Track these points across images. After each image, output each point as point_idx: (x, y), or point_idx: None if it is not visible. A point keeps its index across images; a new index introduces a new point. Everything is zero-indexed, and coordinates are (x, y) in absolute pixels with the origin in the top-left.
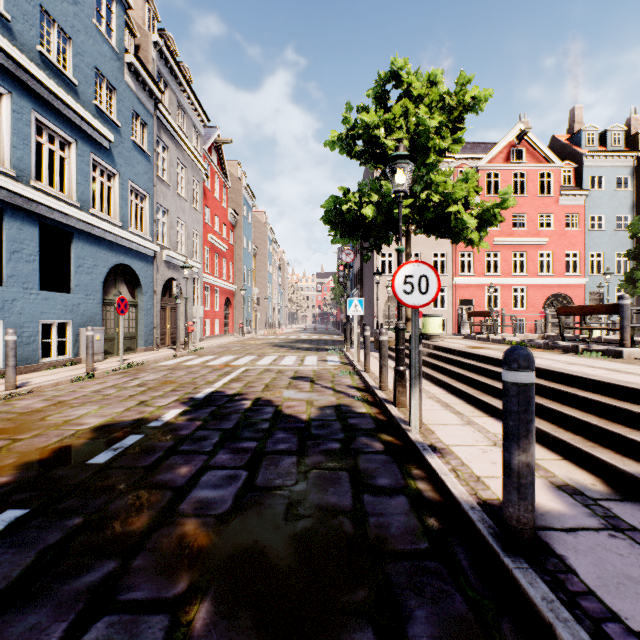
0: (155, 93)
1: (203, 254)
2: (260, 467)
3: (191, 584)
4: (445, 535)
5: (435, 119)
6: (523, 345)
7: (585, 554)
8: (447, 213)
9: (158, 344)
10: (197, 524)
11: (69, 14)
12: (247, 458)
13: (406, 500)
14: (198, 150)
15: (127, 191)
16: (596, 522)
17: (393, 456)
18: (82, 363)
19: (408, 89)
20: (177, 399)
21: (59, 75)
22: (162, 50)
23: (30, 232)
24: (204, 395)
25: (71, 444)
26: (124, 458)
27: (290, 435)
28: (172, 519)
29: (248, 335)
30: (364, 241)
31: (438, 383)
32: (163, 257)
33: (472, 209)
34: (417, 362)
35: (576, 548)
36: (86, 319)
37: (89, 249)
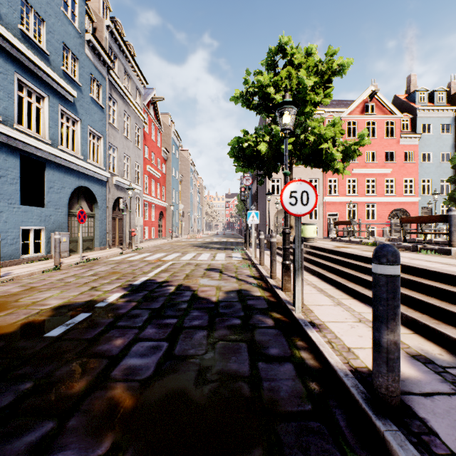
0: (107, 62)
1: (143, 180)
2: (178, 339)
3: (114, 443)
4: (325, 398)
5: (311, 80)
6: (375, 245)
7: (443, 417)
8: (320, 149)
9: (110, 245)
10: (124, 388)
11: (43, 3)
12: (168, 332)
13: (292, 367)
14: (139, 105)
15: (86, 133)
16: (447, 387)
17: (281, 330)
18: (53, 258)
19: (291, 59)
20: (119, 285)
21: (35, 47)
22: (113, 31)
23: (13, 162)
24: (140, 282)
25: (34, 320)
26: (73, 332)
27: (203, 313)
28: (105, 384)
29: (176, 238)
30: (259, 170)
31: (314, 273)
32: (113, 182)
33: (338, 146)
34: (300, 258)
35: (434, 411)
36: (56, 226)
37: (58, 175)
